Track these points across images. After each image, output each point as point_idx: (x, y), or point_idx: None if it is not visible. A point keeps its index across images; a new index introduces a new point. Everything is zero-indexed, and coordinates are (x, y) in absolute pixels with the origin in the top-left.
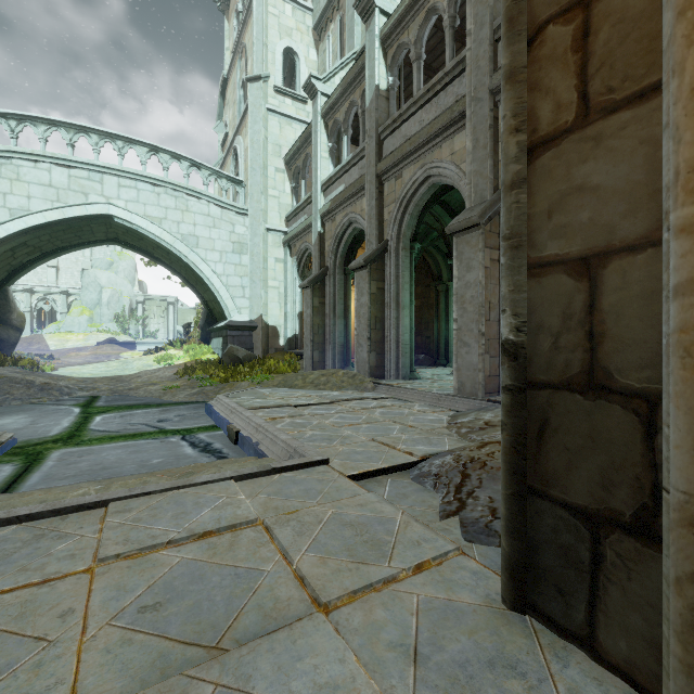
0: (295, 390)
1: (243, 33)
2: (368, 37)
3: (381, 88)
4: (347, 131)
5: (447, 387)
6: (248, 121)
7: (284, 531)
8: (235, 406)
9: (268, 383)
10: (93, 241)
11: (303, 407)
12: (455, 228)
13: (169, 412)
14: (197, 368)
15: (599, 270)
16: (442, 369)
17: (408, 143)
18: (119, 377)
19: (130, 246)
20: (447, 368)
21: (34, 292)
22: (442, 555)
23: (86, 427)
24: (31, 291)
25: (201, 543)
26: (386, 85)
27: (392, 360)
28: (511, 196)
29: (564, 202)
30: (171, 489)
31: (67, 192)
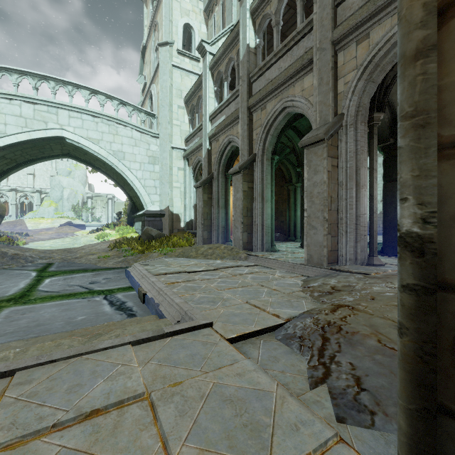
0: (190, 260)
1: (156, 14)
2: (241, 11)
3: (251, 46)
4: (227, 79)
5: (298, 258)
6: (159, 73)
7: (167, 410)
8: (145, 272)
9: (171, 254)
10: (53, 155)
11: (195, 273)
12: (306, 142)
13: (99, 276)
14: (124, 243)
15: None
16: (292, 243)
17: (270, 84)
18: (70, 249)
19: (78, 159)
20: (295, 242)
21: (18, 191)
22: (322, 445)
23: (35, 288)
24: (16, 190)
25: (85, 425)
26: (254, 44)
27: (258, 238)
28: (415, 68)
29: None
30: (75, 356)
31: (33, 121)
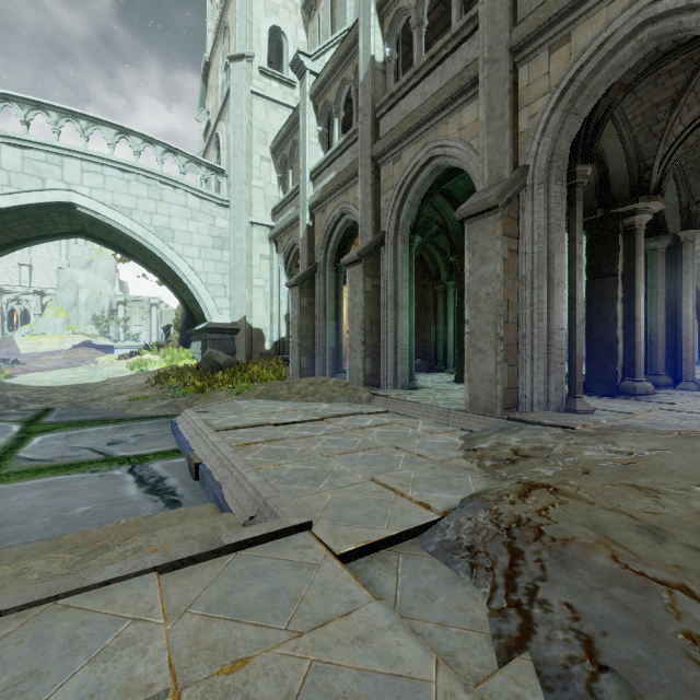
0: (279, 403)
1: (226, 10)
2: (362, 3)
3: (377, 60)
4: (339, 113)
5: (454, 399)
6: (230, 104)
7: None
8: (202, 425)
9: (248, 393)
10: (56, 233)
11: (285, 425)
12: (468, 212)
13: (127, 430)
14: (172, 375)
15: None
16: (442, 375)
17: (408, 119)
18: (83, 386)
19: (99, 240)
20: (446, 374)
21: (4, 292)
22: None
23: (13, 454)
24: (2, 290)
25: None
26: (383, 57)
27: (389, 367)
28: None
29: None
30: (42, 602)
31: (20, 176)
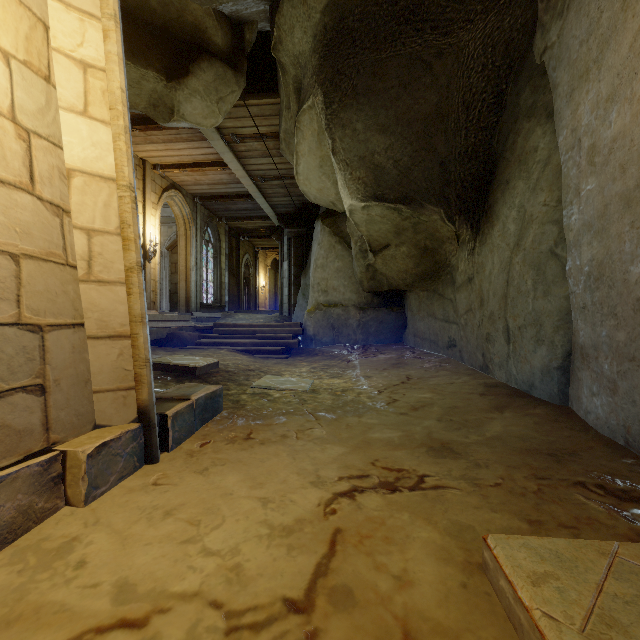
0: None
1: None
2: None
3: None
4: None
5: None
6: None
7: None
8: None
9: None
10: None
11: None
12: None
13: None
14: None
15: (177, 284)
16: None
17: None
18: None
19: None
20: None
21: None
22: None
23: None
24: None
25: None
26: None
27: None
28: (170, 277)
29: (174, 279)
30: None
31: None
